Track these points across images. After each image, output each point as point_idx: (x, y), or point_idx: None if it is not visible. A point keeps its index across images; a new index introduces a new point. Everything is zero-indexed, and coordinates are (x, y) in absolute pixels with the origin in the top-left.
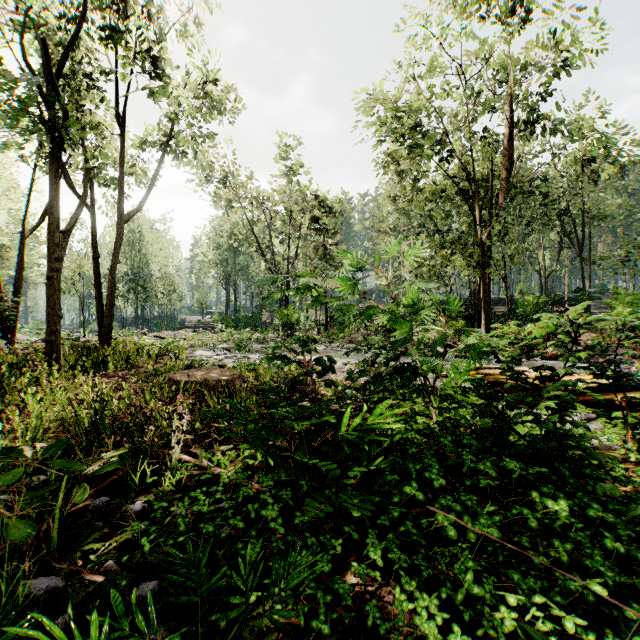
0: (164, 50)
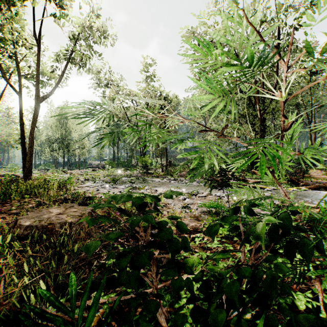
0: None
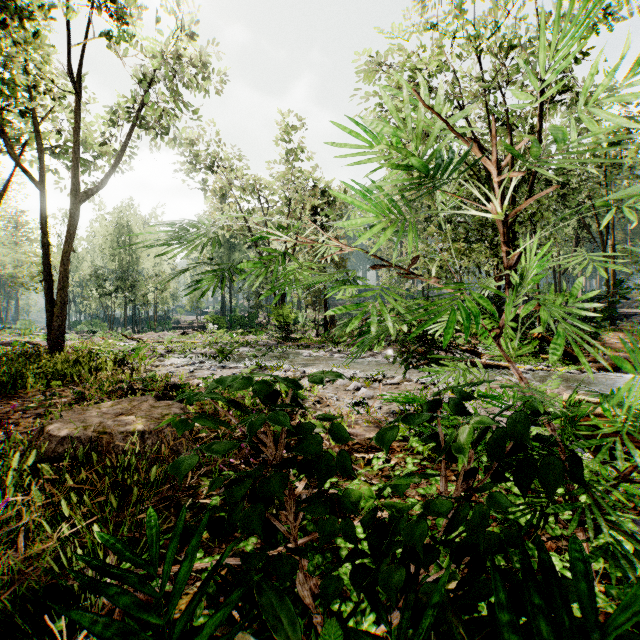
0: None
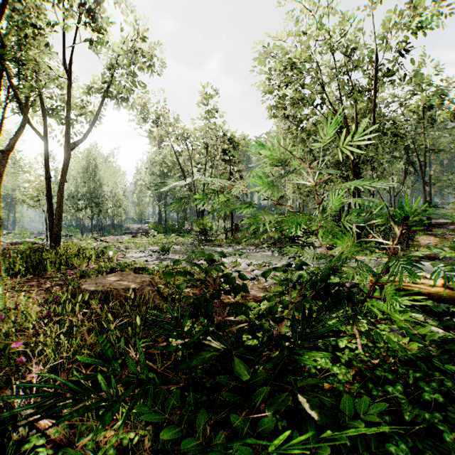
0: (102, 11)
